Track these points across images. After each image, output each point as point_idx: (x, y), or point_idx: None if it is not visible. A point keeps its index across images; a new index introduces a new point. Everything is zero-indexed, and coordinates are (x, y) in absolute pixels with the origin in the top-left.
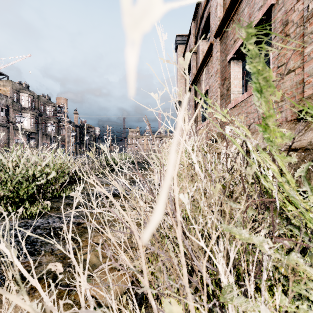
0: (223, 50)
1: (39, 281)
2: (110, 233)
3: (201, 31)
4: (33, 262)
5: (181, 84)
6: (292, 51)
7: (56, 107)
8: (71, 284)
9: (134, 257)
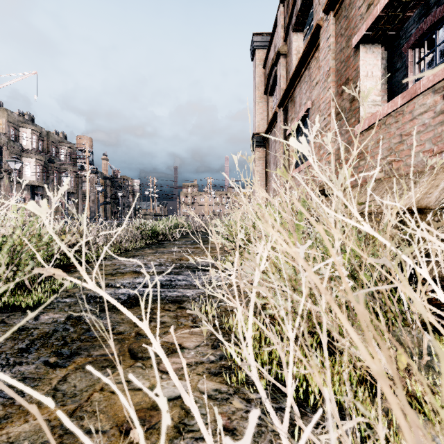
0: (341, 31)
1: None
2: None
3: (296, 16)
4: None
5: (260, 110)
6: None
7: (75, 150)
8: None
9: None
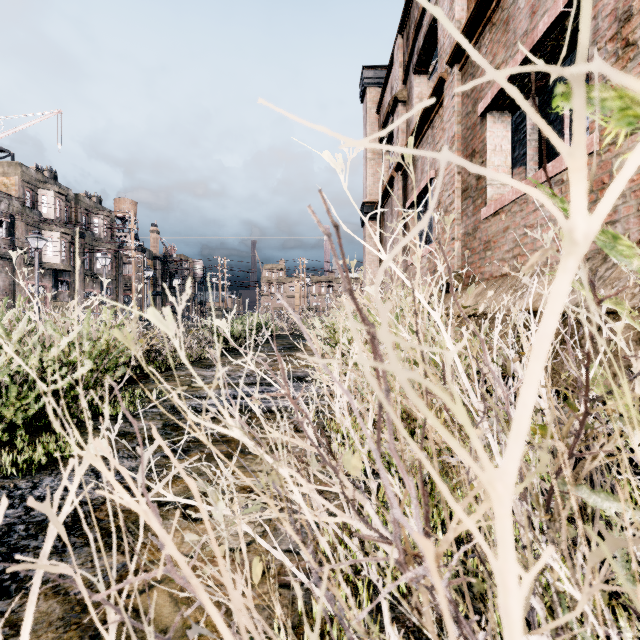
0: (468, 90)
1: None
2: None
3: (418, 55)
4: None
5: (372, 170)
6: None
7: (113, 219)
8: None
9: None
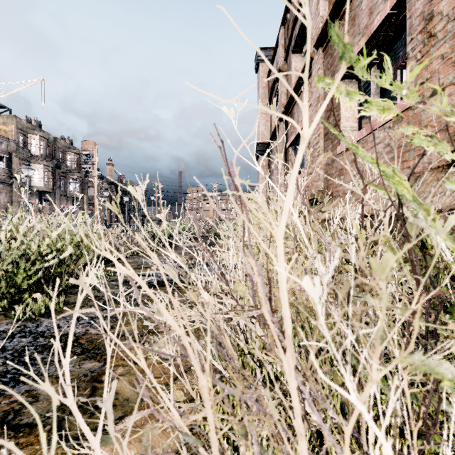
0: (328, 65)
1: (30, 430)
2: (143, 358)
3: (295, 40)
4: (25, 395)
5: (264, 121)
6: (439, 60)
7: (81, 156)
8: (84, 436)
9: (193, 393)
